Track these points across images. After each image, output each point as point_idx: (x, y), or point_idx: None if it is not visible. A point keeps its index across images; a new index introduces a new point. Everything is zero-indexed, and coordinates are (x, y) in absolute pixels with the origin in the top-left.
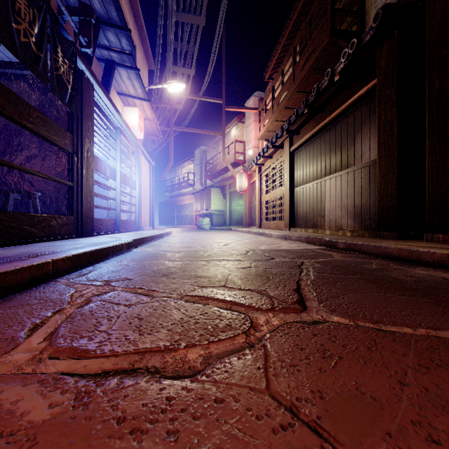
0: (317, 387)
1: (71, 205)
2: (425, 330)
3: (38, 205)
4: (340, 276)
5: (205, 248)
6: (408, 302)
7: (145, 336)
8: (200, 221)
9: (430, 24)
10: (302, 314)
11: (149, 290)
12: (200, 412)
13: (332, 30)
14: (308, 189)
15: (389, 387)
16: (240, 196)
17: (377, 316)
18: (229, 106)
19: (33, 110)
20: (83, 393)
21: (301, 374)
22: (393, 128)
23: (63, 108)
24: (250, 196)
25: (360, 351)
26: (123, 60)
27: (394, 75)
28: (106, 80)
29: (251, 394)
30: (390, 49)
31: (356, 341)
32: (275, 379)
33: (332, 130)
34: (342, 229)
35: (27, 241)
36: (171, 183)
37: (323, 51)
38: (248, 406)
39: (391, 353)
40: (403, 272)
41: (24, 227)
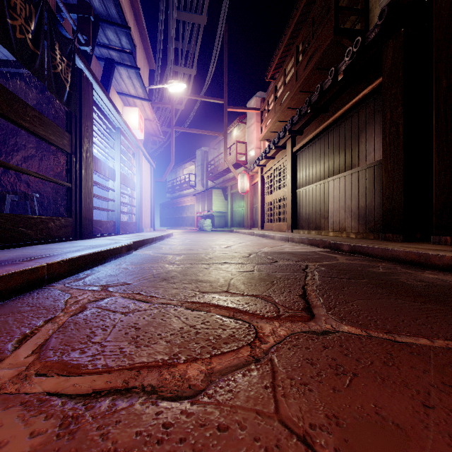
0: (332, 411)
1: (70, 206)
2: (443, 342)
3: (35, 207)
4: (347, 280)
5: (207, 250)
6: (421, 309)
7: (142, 348)
8: (201, 222)
9: (437, 21)
10: (310, 323)
11: (147, 295)
12: (202, 443)
13: (335, 29)
14: (311, 190)
15: (413, 411)
16: (242, 198)
17: (390, 325)
18: (231, 107)
19: (30, 109)
20: (70, 419)
21: (313, 394)
22: (398, 127)
23: (61, 107)
24: (252, 197)
25: (376, 366)
26: (123, 59)
27: (400, 73)
28: (106, 79)
29: (258, 420)
30: (395, 47)
31: (371, 354)
32: (284, 400)
33: (336, 131)
34: (346, 231)
35: (23, 244)
36: (172, 184)
37: (327, 50)
38: (256, 435)
39: (410, 368)
40: (412, 276)
41: (21, 229)
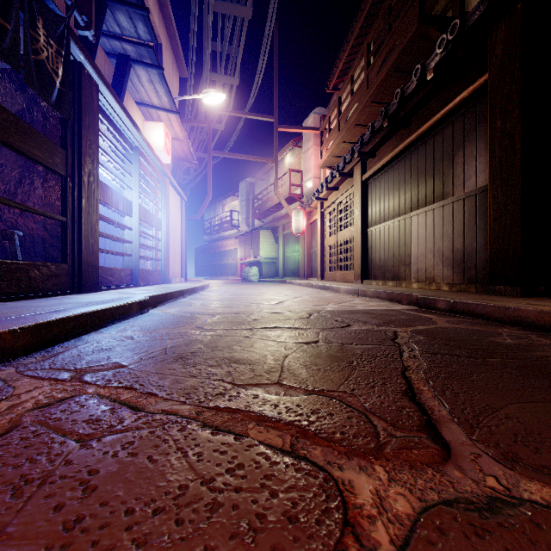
0: None
1: (64, 248)
2: None
3: (17, 249)
4: (468, 359)
5: (251, 307)
6: None
7: None
8: (246, 271)
9: None
10: (450, 471)
11: (142, 392)
12: None
13: (420, 16)
14: (387, 228)
15: None
16: (296, 240)
17: None
18: (283, 126)
19: None
20: None
21: None
22: (514, 139)
23: (53, 114)
24: (310, 239)
25: None
26: (141, 55)
27: (516, 65)
28: (119, 82)
29: None
30: (510, 29)
31: None
32: None
33: (421, 150)
34: (436, 282)
35: None
36: (210, 224)
37: (408, 45)
38: None
39: None
40: None
41: None
